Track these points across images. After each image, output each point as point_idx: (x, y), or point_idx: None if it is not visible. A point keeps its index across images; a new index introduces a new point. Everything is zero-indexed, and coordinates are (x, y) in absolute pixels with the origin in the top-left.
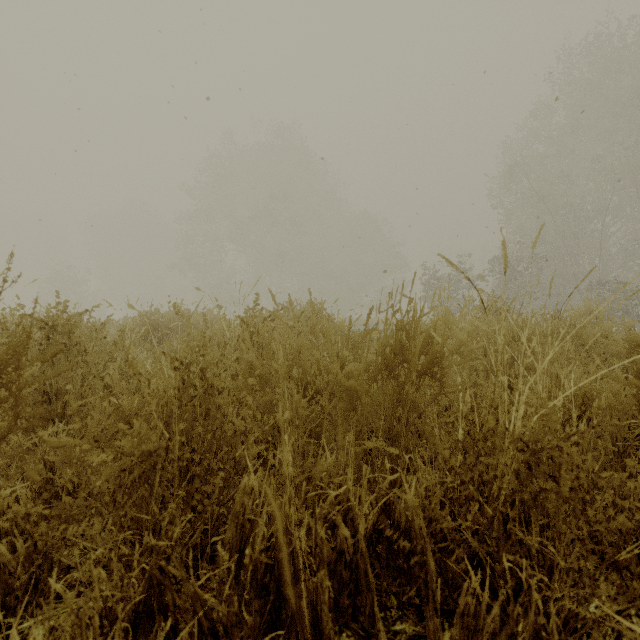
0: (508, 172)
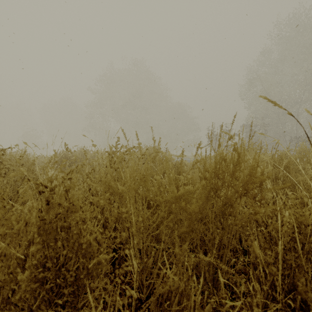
0: (250, 82)
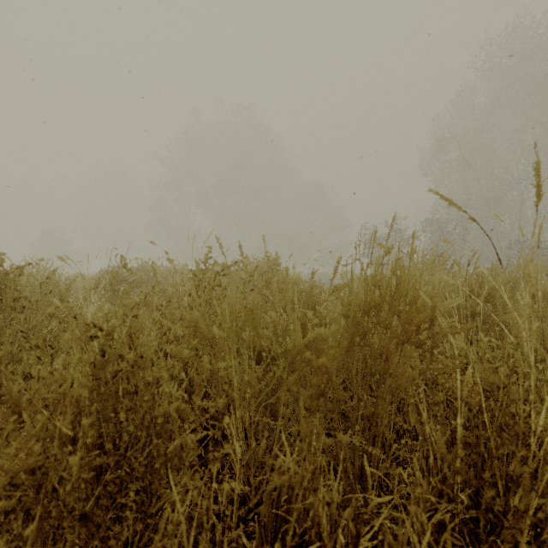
0: (438, 145)
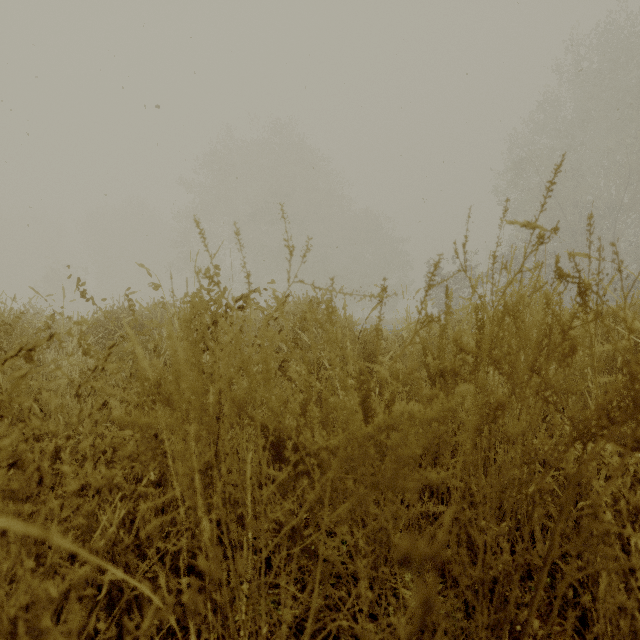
0: (515, 166)
